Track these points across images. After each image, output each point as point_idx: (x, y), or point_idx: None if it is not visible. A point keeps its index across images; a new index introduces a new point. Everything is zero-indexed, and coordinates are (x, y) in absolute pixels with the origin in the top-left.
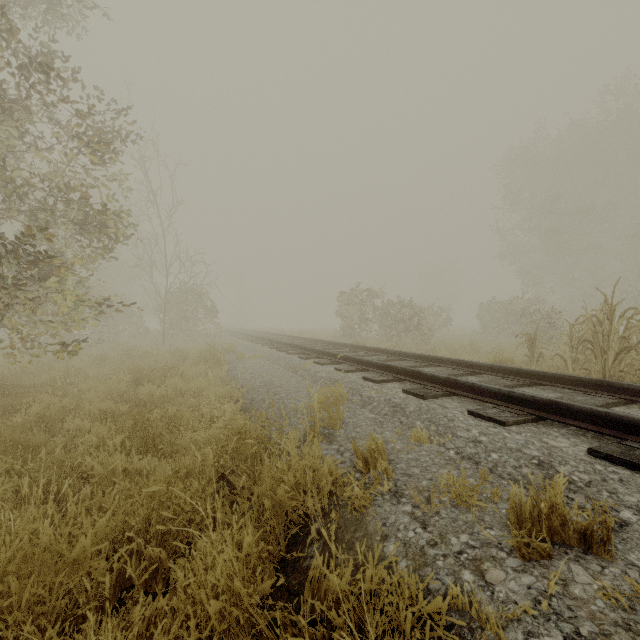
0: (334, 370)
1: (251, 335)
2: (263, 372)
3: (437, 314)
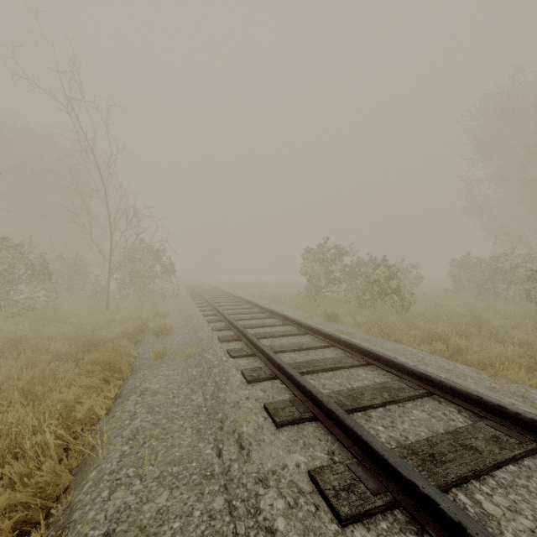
0: (309, 485)
1: (205, 298)
2: (156, 434)
3: (406, 271)
